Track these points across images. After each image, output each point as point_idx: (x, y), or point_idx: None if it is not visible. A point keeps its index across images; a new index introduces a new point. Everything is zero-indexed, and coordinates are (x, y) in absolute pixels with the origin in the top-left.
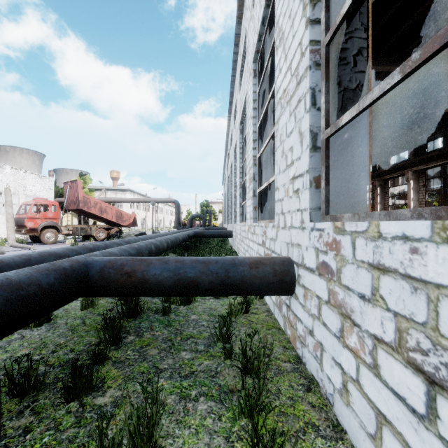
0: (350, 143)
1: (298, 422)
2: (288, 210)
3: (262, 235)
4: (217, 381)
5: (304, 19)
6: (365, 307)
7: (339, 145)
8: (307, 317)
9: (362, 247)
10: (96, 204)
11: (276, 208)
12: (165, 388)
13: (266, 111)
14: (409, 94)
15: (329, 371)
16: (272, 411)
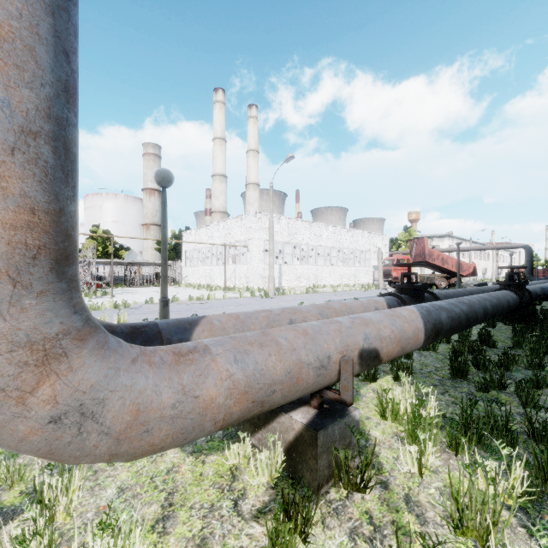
0: None
1: None
2: None
3: None
4: None
5: None
6: None
7: None
8: None
9: None
10: (438, 256)
11: None
12: None
13: None
14: None
15: None
16: None
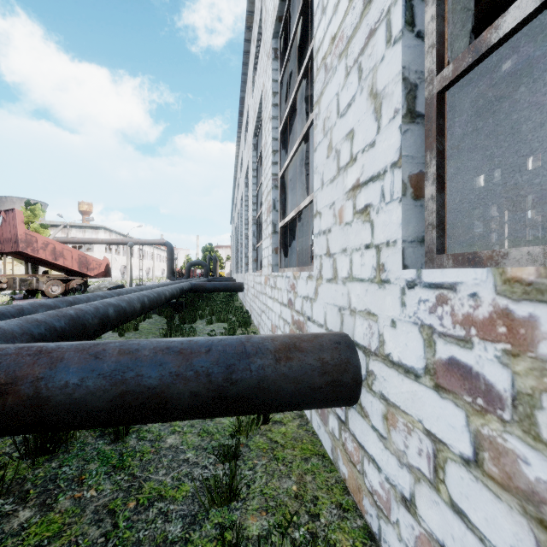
0: None
1: None
2: (341, 248)
3: (288, 290)
4: None
5: None
6: None
7: None
8: (395, 465)
9: None
10: (46, 245)
11: (314, 246)
12: None
13: (293, 104)
14: None
15: None
16: None
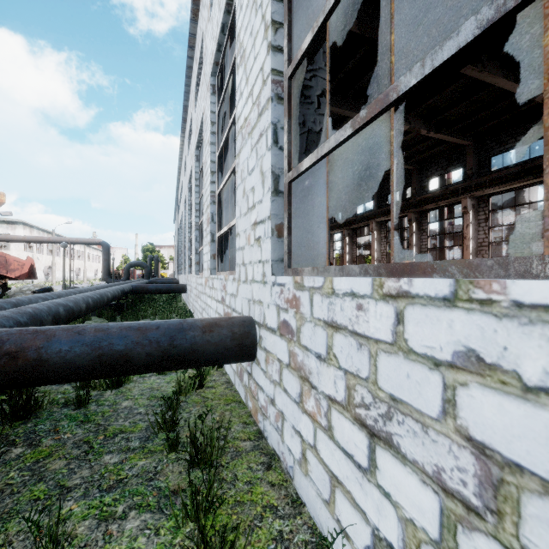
0: (314, 189)
1: (255, 508)
2: (249, 261)
3: (221, 290)
4: (156, 485)
5: (266, 43)
6: (321, 367)
7: (303, 191)
8: (269, 384)
9: (319, 304)
10: None
11: (237, 257)
12: (75, 514)
13: (227, 139)
14: (373, 145)
15: (289, 441)
16: (226, 503)
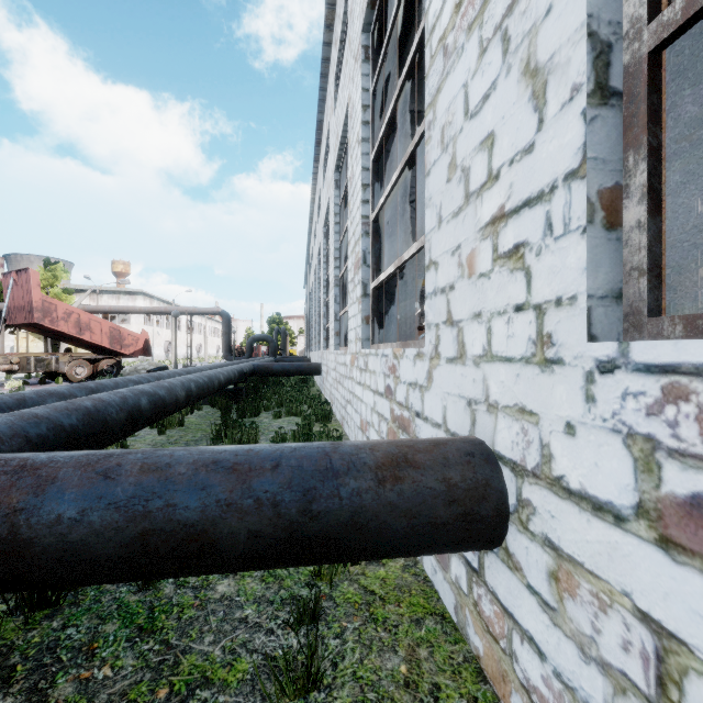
0: None
1: None
2: (472, 312)
3: (385, 374)
4: None
5: None
6: None
7: None
8: (574, 657)
9: None
10: (68, 315)
11: (427, 311)
12: None
13: (392, 118)
14: None
15: None
16: None
